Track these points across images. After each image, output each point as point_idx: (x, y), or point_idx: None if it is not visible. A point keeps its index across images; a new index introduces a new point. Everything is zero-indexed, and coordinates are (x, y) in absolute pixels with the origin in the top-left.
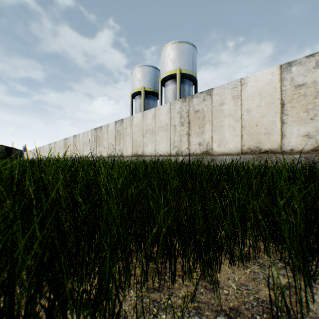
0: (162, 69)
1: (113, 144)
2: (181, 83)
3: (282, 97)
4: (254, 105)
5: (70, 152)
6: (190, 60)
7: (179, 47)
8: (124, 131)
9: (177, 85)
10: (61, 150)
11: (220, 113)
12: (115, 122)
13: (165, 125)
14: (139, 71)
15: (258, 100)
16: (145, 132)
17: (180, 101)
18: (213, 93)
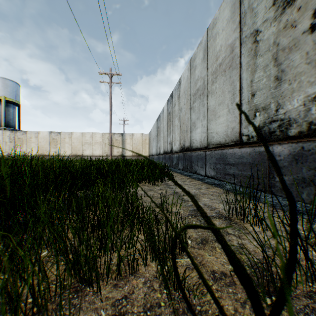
0: None
1: None
2: (6, 106)
3: (50, 140)
4: (43, 141)
5: None
6: (14, 92)
7: (5, 82)
8: None
9: (3, 107)
10: None
11: (30, 141)
12: None
13: (0, 141)
14: None
15: (44, 140)
16: None
17: (10, 131)
18: (28, 133)
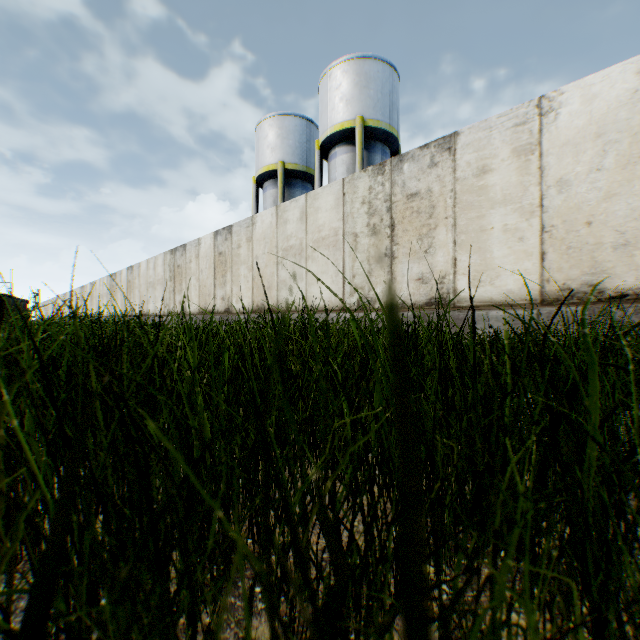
0: (323, 118)
1: (211, 285)
2: (364, 151)
3: None
4: (583, 167)
5: (120, 305)
6: (384, 99)
7: (360, 69)
8: (234, 254)
9: (356, 155)
10: (104, 299)
11: (477, 196)
12: (215, 233)
13: (331, 236)
14: (272, 127)
15: (595, 154)
16: (283, 254)
17: (369, 173)
18: (458, 145)
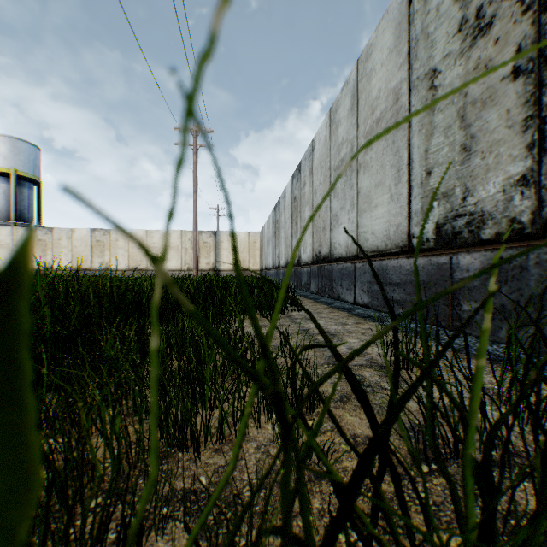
0: None
1: None
2: (18, 185)
3: (93, 244)
4: (80, 245)
5: None
6: (32, 162)
7: (15, 144)
8: None
9: (12, 188)
10: None
11: (59, 245)
12: None
13: (8, 245)
14: None
15: (82, 243)
16: None
17: (25, 229)
18: (55, 231)
